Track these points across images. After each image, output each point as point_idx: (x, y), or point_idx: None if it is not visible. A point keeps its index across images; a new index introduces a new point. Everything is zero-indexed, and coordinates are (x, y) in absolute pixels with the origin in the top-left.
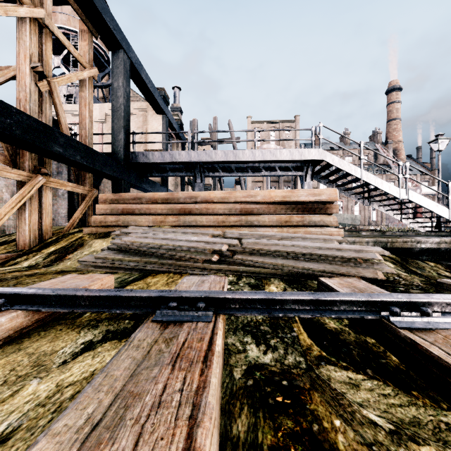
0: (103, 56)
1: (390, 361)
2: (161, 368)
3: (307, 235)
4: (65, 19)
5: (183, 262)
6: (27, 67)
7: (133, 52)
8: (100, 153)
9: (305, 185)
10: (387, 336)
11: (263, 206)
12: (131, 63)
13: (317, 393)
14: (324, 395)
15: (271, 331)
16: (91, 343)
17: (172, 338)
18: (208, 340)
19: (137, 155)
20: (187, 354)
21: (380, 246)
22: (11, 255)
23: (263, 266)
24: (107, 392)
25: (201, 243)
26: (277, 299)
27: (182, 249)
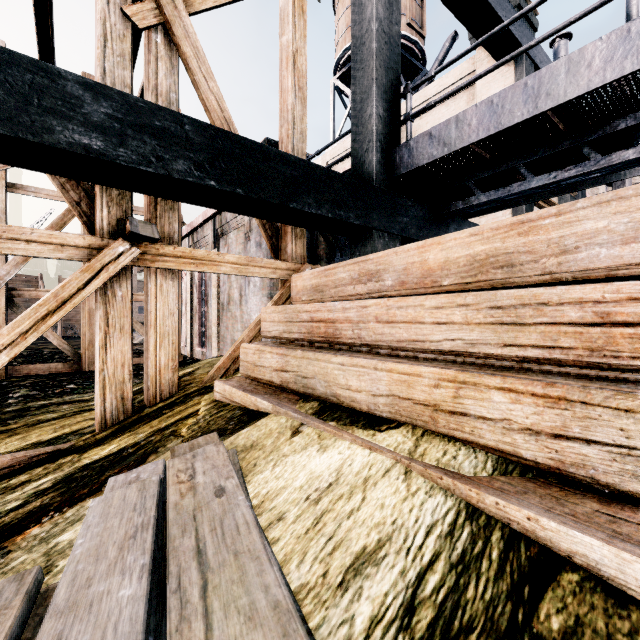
0: (414, 51)
1: None
2: None
3: None
4: None
5: None
6: None
7: None
8: (278, 154)
9: None
10: None
11: None
12: None
13: None
14: None
15: None
16: None
17: None
18: None
19: (414, 147)
20: None
21: None
22: (31, 455)
23: None
24: None
25: None
26: None
27: None
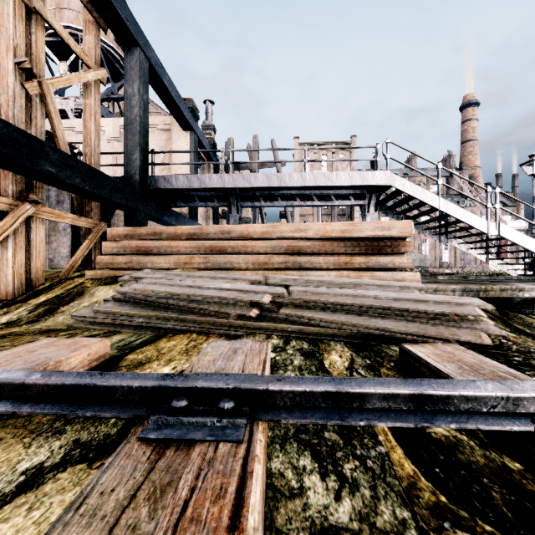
0: (120, 62)
1: None
2: None
3: (376, 281)
4: (72, 16)
5: (211, 318)
6: (10, 62)
7: (152, 51)
8: (108, 176)
9: (368, 218)
10: None
11: (317, 243)
12: (150, 64)
13: None
14: None
15: (343, 443)
16: (38, 471)
17: (165, 488)
18: (234, 495)
19: (157, 179)
20: None
21: (471, 295)
22: None
23: (319, 324)
24: None
25: (236, 292)
26: (353, 393)
27: (210, 301)
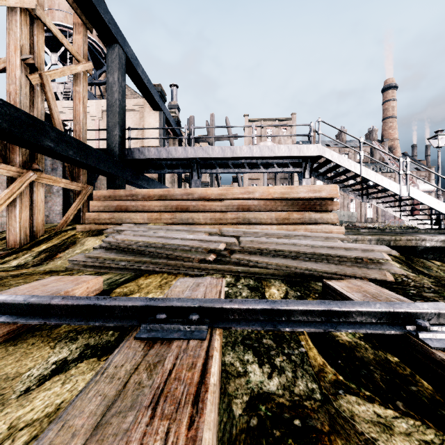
0: (101, 53)
1: (422, 388)
2: (138, 414)
3: (308, 233)
4: (62, 16)
5: (178, 262)
6: (18, 59)
7: (129, 47)
8: (94, 149)
9: (303, 182)
10: (416, 356)
11: (262, 202)
12: (127, 57)
13: (340, 440)
14: (349, 443)
15: (275, 346)
16: (64, 362)
17: (156, 364)
18: (201, 367)
19: (133, 151)
20: (173, 391)
21: (383, 244)
22: None
23: (262, 266)
24: None
25: (197, 241)
26: (282, 310)
27: (177, 248)
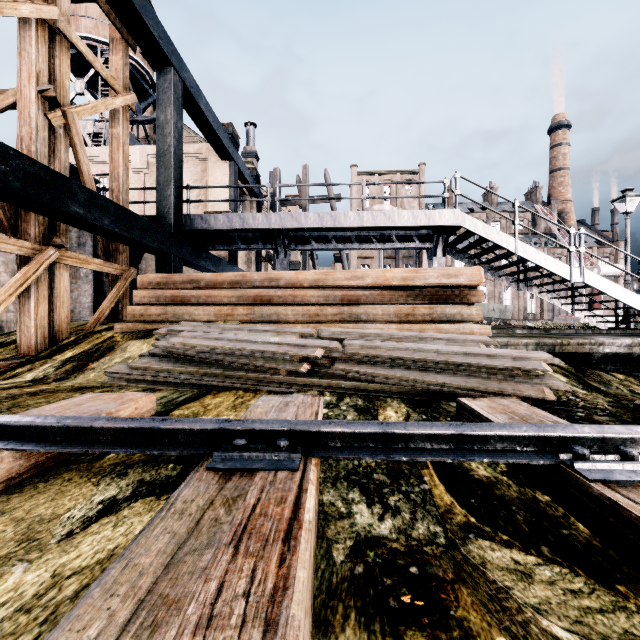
0: (146, 78)
1: (576, 532)
2: (217, 551)
3: (439, 335)
4: (91, 25)
5: (258, 374)
6: (33, 90)
7: (187, 71)
8: (139, 216)
9: (435, 262)
10: (571, 492)
11: (375, 292)
12: (184, 86)
13: (466, 588)
14: (477, 592)
15: (390, 482)
16: (113, 502)
17: (236, 498)
18: (292, 502)
19: (193, 219)
20: (258, 527)
21: (545, 350)
22: (9, 363)
23: (375, 379)
24: (125, 597)
25: (285, 346)
26: (399, 434)
27: (257, 355)
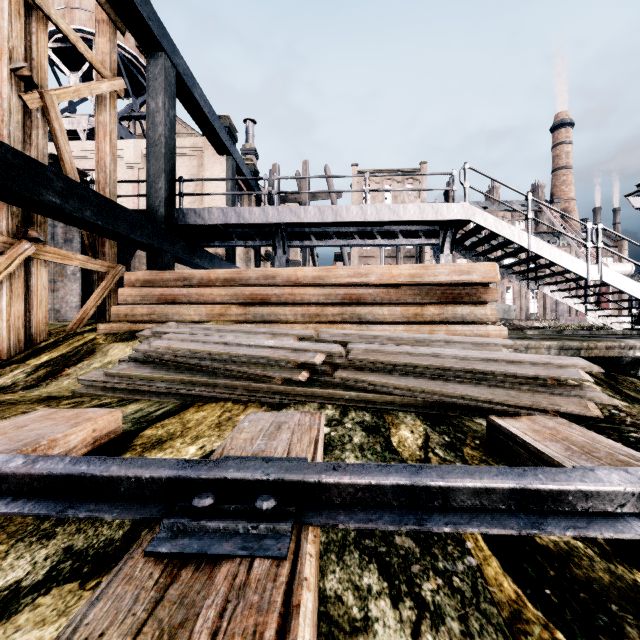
0: (143, 72)
1: None
2: None
3: (454, 337)
4: (85, 18)
5: (250, 383)
6: (5, 68)
7: (180, 57)
8: (126, 209)
9: (442, 259)
10: None
11: (380, 290)
12: (177, 73)
13: None
14: None
15: (419, 552)
16: (13, 594)
17: (176, 631)
18: None
19: (186, 213)
20: None
21: (569, 354)
22: None
23: (384, 390)
24: None
25: (281, 350)
26: (434, 487)
27: (249, 361)
